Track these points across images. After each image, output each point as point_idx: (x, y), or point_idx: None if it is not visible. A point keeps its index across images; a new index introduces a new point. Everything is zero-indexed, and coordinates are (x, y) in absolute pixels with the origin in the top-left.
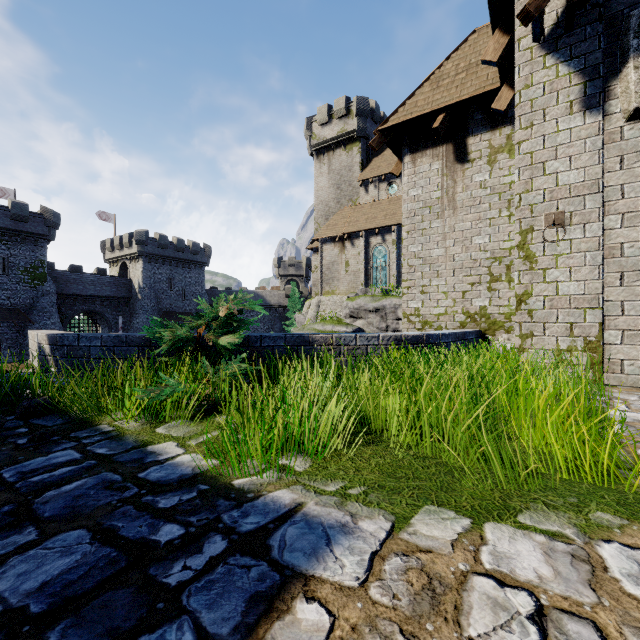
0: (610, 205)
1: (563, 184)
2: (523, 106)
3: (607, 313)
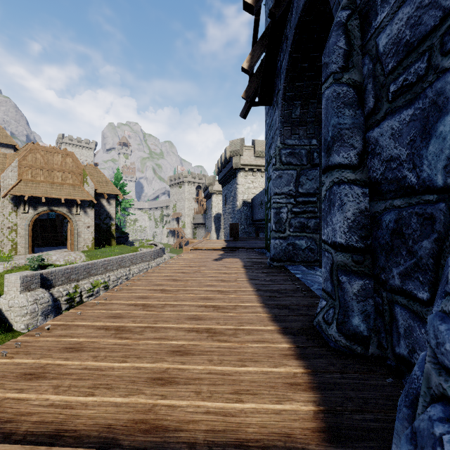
0: (19, 226)
1: (11, 221)
2: (3, 205)
3: (19, 243)
